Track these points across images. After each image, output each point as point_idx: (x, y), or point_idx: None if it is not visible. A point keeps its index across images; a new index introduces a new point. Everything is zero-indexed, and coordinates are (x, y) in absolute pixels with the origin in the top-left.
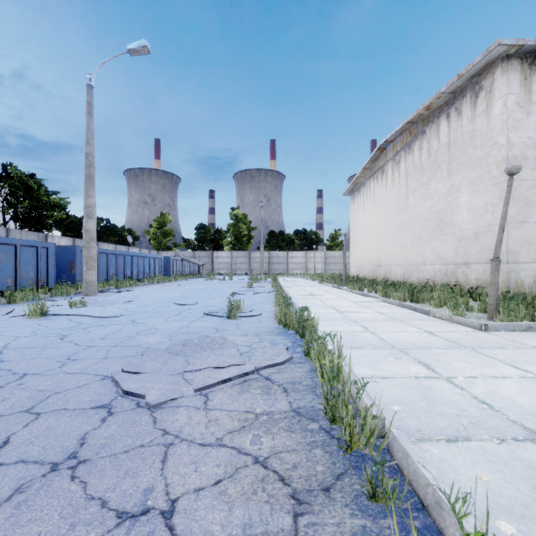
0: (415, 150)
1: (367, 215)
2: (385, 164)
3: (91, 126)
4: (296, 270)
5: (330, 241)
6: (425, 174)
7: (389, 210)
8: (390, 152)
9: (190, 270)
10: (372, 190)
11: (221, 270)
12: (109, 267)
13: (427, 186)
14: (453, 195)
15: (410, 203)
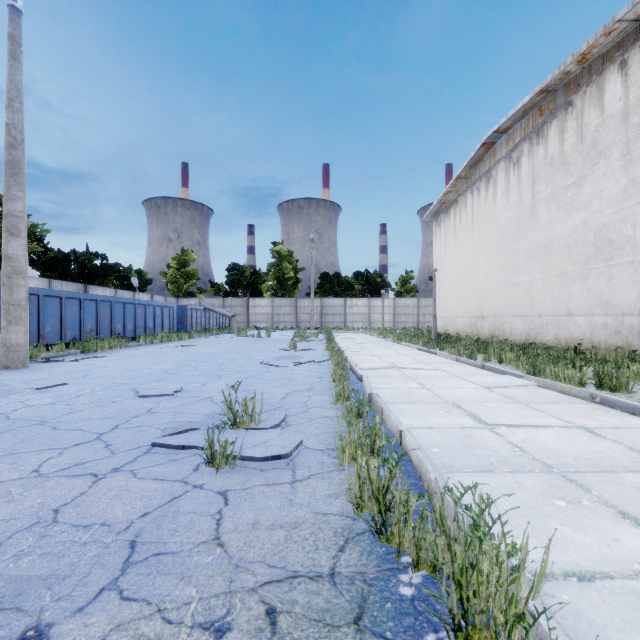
0: (551, 135)
1: (461, 245)
2: (493, 167)
3: (16, 78)
4: (356, 322)
5: (400, 286)
6: (572, 170)
7: (501, 235)
8: (502, 147)
9: (217, 323)
10: (469, 209)
11: (259, 324)
12: (84, 319)
13: (576, 189)
14: (636, 197)
15: (541, 219)
